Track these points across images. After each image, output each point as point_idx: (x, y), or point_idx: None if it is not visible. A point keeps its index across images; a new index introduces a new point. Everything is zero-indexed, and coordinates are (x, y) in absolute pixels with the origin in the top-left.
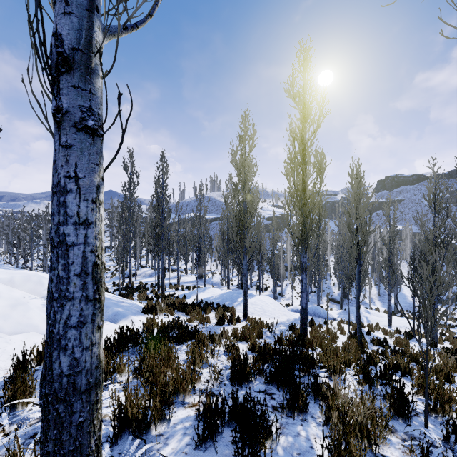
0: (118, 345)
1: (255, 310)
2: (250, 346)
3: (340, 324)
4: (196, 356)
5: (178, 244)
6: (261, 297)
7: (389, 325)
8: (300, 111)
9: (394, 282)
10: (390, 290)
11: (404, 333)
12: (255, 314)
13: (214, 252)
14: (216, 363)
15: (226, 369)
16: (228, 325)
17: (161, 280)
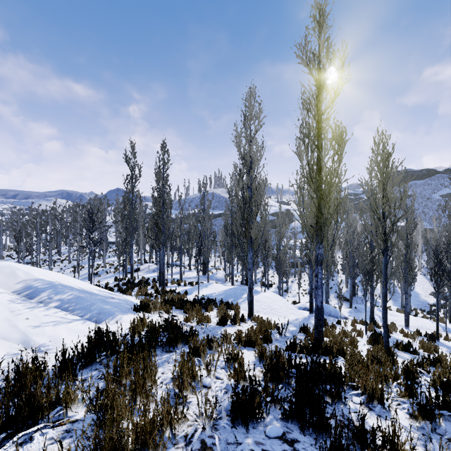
0: (86, 355)
1: (261, 307)
2: (257, 355)
3: (354, 324)
4: (184, 376)
5: (180, 238)
6: (267, 294)
7: (406, 325)
8: (315, 77)
9: (412, 279)
10: (407, 287)
11: (427, 335)
12: (261, 312)
13: (218, 248)
14: (212, 383)
15: (225, 392)
16: (232, 325)
17: (162, 275)
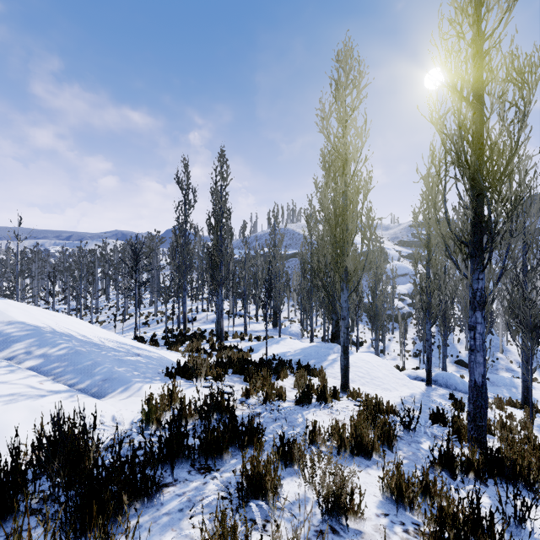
0: None
1: (356, 375)
2: (387, 489)
3: (502, 406)
4: None
5: (245, 280)
6: (363, 355)
7: None
8: None
9: None
10: None
11: None
12: (357, 382)
13: (292, 295)
14: None
15: None
16: (319, 405)
17: (219, 325)
